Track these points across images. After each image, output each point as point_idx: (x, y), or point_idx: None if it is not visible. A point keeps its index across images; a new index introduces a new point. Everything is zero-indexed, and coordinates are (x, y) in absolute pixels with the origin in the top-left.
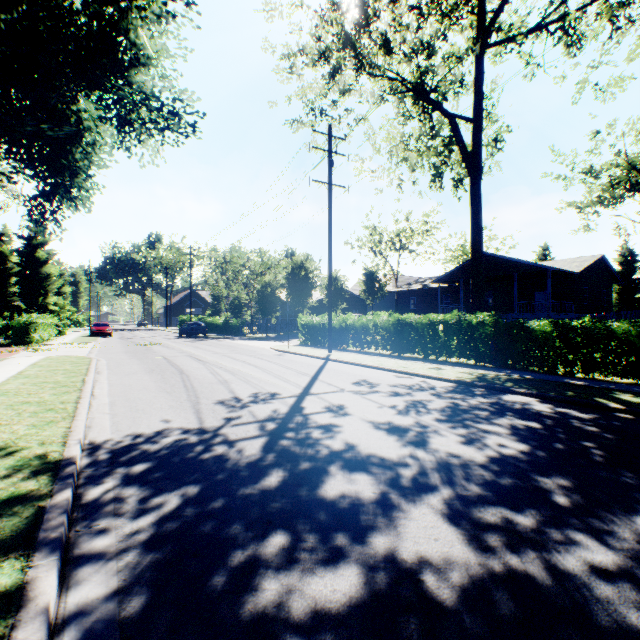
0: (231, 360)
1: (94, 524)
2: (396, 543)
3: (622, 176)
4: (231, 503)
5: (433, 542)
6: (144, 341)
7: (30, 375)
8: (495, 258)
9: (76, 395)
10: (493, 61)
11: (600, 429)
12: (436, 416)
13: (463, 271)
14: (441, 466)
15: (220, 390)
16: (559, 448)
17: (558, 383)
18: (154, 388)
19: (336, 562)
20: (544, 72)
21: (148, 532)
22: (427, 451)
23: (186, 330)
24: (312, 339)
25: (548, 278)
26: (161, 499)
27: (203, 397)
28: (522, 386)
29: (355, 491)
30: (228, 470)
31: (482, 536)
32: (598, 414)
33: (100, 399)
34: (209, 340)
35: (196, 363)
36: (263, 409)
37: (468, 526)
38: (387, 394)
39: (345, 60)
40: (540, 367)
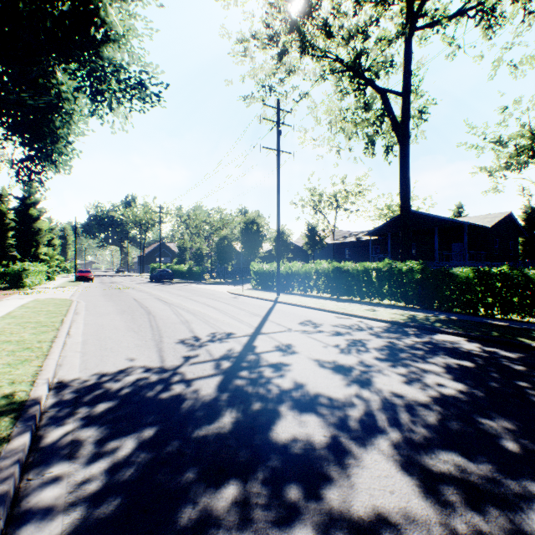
0: (193, 302)
1: (47, 471)
2: (351, 496)
3: (526, 145)
4: (185, 447)
5: (389, 495)
6: (120, 285)
7: (16, 316)
8: (418, 215)
9: (53, 334)
10: (419, 43)
11: (529, 368)
12: (376, 355)
13: (391, 226)
14: (387, 407)
15: (181, 330)
16: (495, 388)
17: (481, 323)
18: (123, 328)
19: (290, 520)
20: (464, 52)
21: (100, 481)
22: (372, 391)
23: (156, 276)
24: (262, 284)
25: (464, 232)
26: (117, 442)
27: (166, 336)
28: (450, 326)
29: (306, 434)
30: (184, 410)
31: (438, 488)
32: (523, 353)
33: (74, 338)
34: (175, 284)
35: (162, 305)
36: (219, 348)
37: (422, 476)
38: (330, 333)
39: (291, 43)
40: (463, 309)
